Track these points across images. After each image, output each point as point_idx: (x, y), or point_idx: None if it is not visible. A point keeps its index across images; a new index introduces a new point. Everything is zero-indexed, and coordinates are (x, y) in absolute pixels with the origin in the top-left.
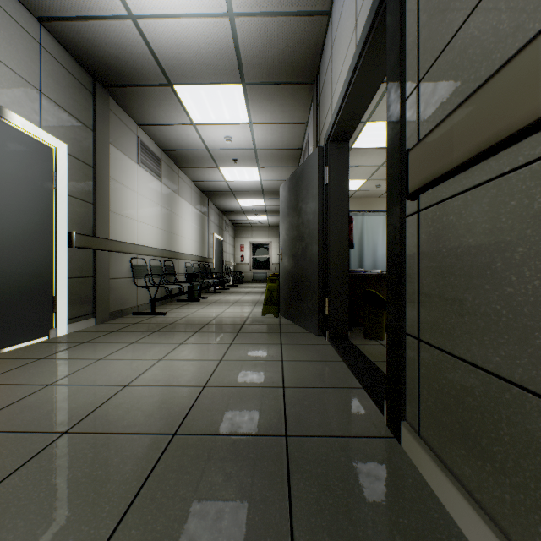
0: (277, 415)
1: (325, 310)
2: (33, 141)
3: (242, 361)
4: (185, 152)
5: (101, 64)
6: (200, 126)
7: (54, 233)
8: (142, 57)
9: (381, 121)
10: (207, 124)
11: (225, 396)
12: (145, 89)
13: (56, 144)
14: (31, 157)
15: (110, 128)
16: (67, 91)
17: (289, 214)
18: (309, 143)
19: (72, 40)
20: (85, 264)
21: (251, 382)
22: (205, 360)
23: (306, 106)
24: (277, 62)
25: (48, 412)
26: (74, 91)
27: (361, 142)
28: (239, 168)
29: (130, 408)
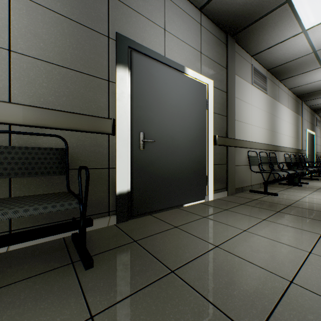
0: None
1: None
2: (197, 83)
3: None
4: (288, 64)
5: (232, 19)
6: (311, 29)
7: (206, 137)
8: None
9: None
10: (320, 23)
11: None
12: (263, 19)
13: (207, 82)
14: (196, 93)
15: (234, 64)
16: (212, 48)
17: None
18: None
19: (216, 12)
20: (221, 155)
21: None
22: None
23: None
24: None
25: (226, 285)
26: (216, 46)
27: None
28: None
29: None
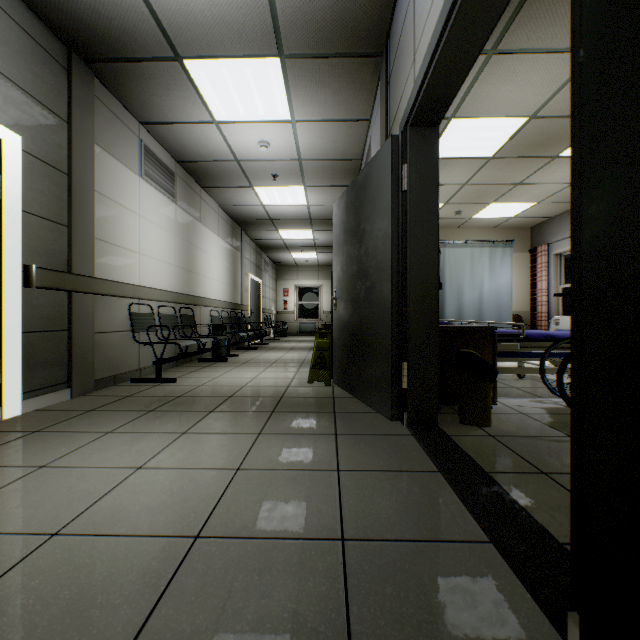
0: (332, 634)
1: (401, 382)
2: None
3: (272, 471)
4: (208, 164)
5: (74, 23)
6: (225, 125)
7: None
8: (133, 10)
9: (471, 117)
10: (234, 122)
11: (230, 565)
12: (144, 65)
13: (1, 133)
14: None
15: (96, 123)
16: (22, 59)
17: (346, 241)
18: (373, 146)
19: None
20: (55, 312)
21: (284, 525)
22: (213, 469)
23: (369, 93)
24: (330, 18)
25: None
26: (35, 61)
27: (441, 149)
28: (280, 188)
29: (29, 608)
